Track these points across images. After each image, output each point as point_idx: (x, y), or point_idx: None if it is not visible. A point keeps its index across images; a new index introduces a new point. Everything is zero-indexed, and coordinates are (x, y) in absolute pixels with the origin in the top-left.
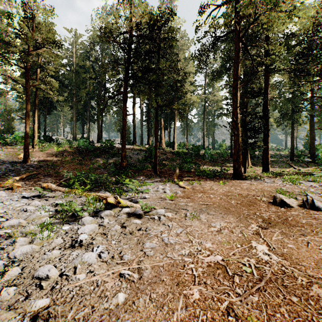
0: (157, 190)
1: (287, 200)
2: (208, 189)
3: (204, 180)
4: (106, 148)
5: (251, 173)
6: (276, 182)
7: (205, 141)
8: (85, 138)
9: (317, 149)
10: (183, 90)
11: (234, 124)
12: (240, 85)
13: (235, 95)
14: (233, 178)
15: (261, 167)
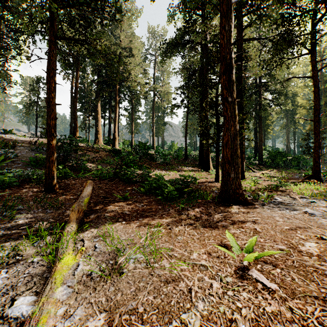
0: None
1: None
2: None
3: (161, 214)
4: None
5: None
6: None
7: (154, 140)
8: None
9: None
10: (127, 68)
11: (226, 80)
12: None
13: (226, 17)
14: (226, 203)
15: None
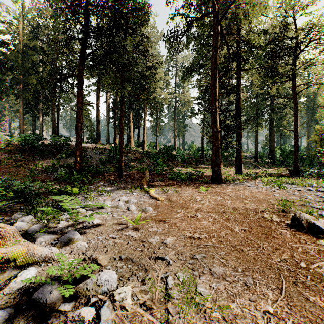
0: (117, 205)
1: (317, 223)
2: (189, 200)
3: (179, 185)
4: (59, 145)
5: (226, 175)
6: (260, 186)
7: (175, 142)
8: (36, 134)
9: (275, 151)
10: (153, 86)
11: (213, 119)
12: (219, 75)
13: (213, 86)
14: (212, 182)
15: (232, 168)
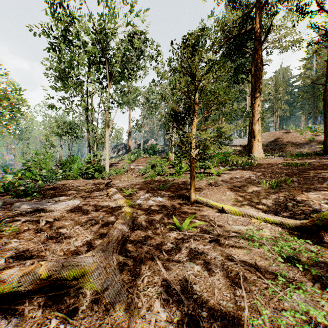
0: None
1: None
2: None
3: None
4: None
5: None
6: None
7: None
8: None
9: None
10: None
11: None
12: None
13: None
14: None
15: None
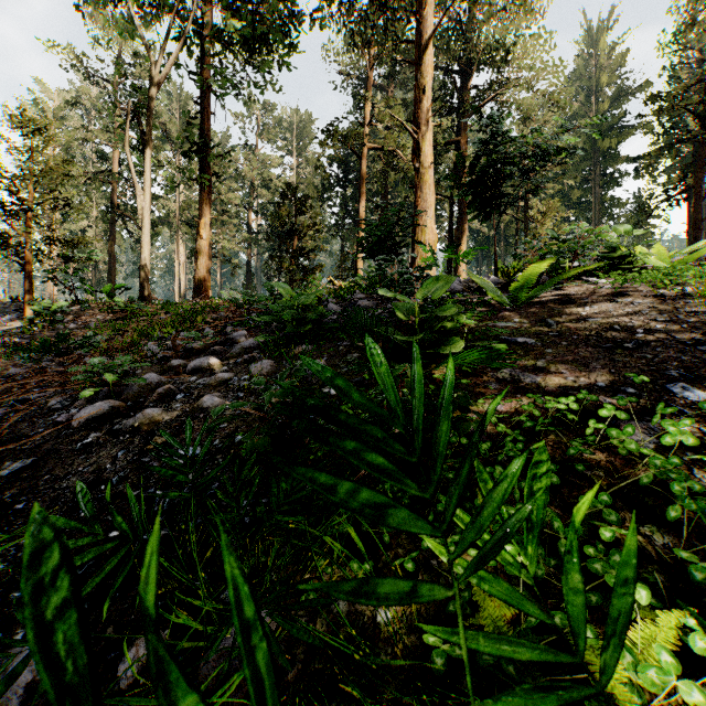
0: None
1: None
2: None
3: None
4: None
5: None
6: None
7: None
8: None
9: None
10: None
11: None
12: None
13: None
14: None
15: None
